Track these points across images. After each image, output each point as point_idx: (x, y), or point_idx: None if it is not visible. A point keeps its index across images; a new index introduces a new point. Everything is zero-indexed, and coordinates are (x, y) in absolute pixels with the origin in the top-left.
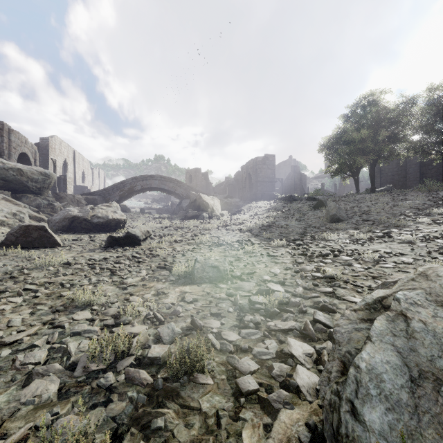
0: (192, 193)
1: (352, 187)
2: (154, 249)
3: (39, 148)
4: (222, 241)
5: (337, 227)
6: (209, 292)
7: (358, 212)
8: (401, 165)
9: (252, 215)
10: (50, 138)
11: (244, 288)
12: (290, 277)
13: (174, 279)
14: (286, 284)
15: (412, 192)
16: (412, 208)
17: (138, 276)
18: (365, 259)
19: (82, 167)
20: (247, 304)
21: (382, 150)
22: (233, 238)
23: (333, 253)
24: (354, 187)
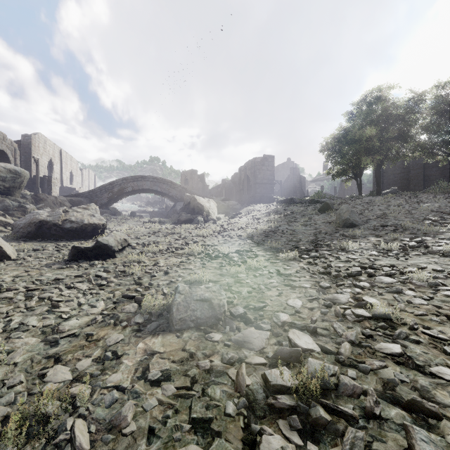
0: (186, 195)
1: (352, 190)
2: (130, 264)
3: (21, 146)
4: (218, 251)
5: (354, 234)
6: (193, 352)
7: (371, 216)
8: (404, 167)
9: (251, 219)
10: (33, 135)
11: (252, 343)
12: (320, 317)
13: (141, 322)
14: (319, 333)
15: (424, 194)
16: (435, 211)
17: (89, 314)
18: (416, 282)
19: (69, 168)
20: (261, 387)
21: (389, 150)
22: (231, 247)
23: (365, 271)
24: (354, 190)
